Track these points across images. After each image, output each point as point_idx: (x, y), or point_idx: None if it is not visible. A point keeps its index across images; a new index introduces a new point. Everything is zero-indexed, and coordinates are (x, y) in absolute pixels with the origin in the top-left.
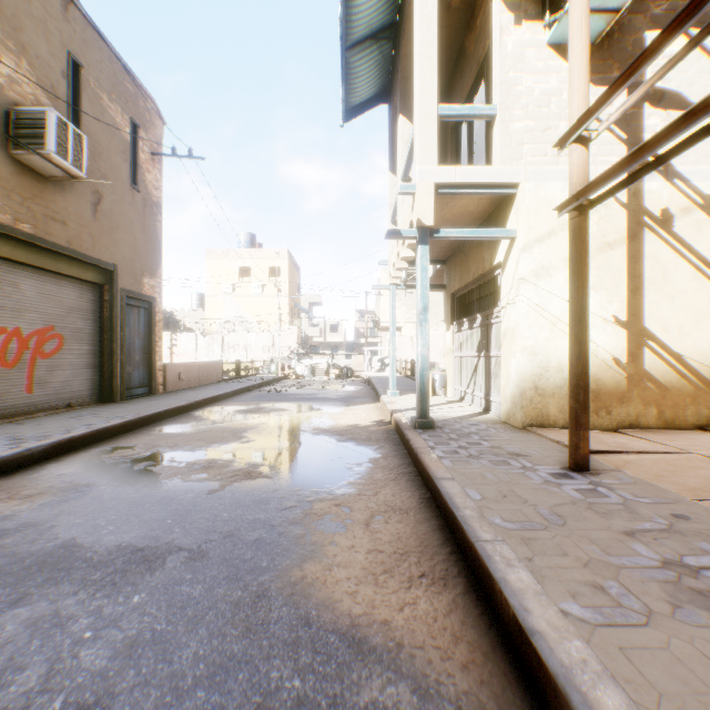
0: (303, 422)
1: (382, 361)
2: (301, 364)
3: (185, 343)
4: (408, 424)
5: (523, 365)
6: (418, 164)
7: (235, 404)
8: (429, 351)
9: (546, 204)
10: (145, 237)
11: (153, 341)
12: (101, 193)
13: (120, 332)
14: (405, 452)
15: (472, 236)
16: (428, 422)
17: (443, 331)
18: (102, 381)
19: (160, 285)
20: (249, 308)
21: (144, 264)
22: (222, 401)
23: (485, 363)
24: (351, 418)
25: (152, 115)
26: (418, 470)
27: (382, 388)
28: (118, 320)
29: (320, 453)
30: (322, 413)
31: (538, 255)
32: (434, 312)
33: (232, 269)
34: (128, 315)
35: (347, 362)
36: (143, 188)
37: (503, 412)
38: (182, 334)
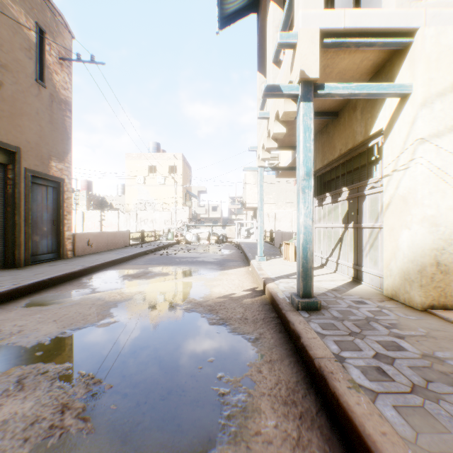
0: (179, 290)
1: (248, 230)
2: (189, 233)
3: (111, 218)
4: (287, 301)
5: (421, 237)
6: (301, 8)
7: (127, 268)
8: (280, 223)
9: (448, 53)
10: (53, 128)
11: (61, 214)
12: (1, 81)
13: (24, 206)
14: (292, 347)
15: (360, 93)
16: (313, 302)
17: (289, 209)
18: (6, 249)
19: (69, 169)
20: (155, 194)
21: (52, 150)
22: (119, 264)
23: (354, 234)
24: (225, 286)
25: (60, 27)
26: (331, 410)
27: (250, 253)
28: (21, 195)
29: (185, 349)
30: (199, 278)
31: (439, 112)
32: (283, 196)
33: (143, 166)
34: (35, 192)
35: (223, 231)
36: (51, 85)
37: (385, 286)
38: (108, 212)
